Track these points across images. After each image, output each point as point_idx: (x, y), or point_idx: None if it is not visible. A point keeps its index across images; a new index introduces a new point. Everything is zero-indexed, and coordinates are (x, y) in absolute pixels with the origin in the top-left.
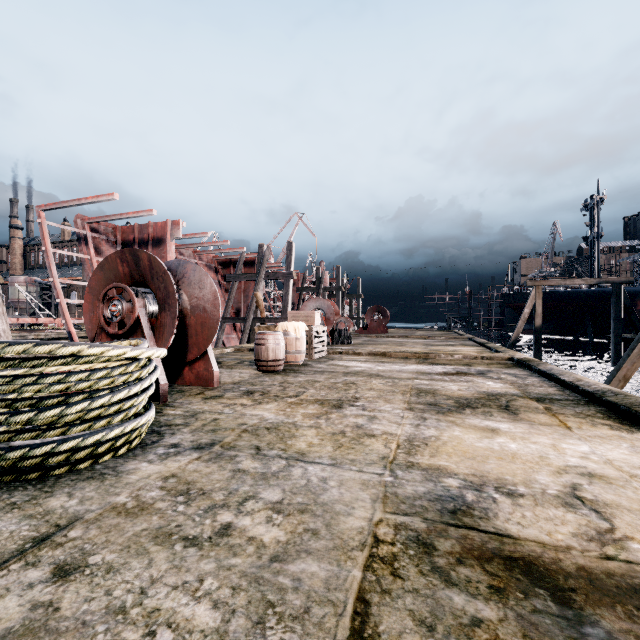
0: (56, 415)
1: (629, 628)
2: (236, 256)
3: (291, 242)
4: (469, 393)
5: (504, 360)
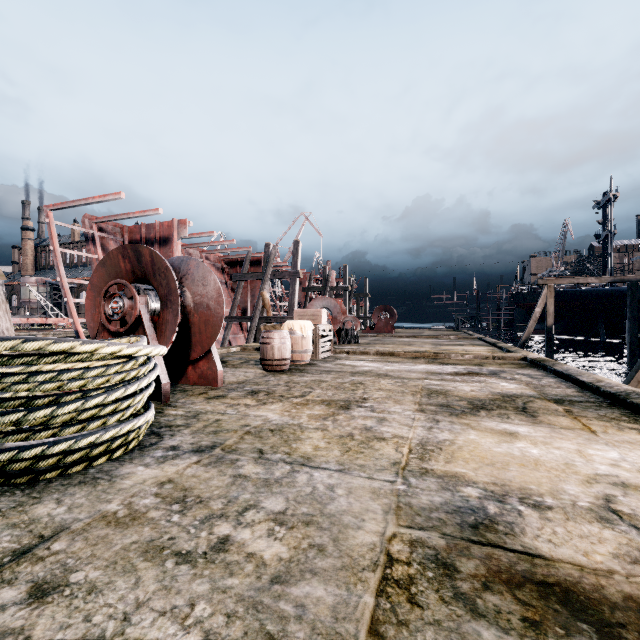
0: (47, 415)
1: None
2: (242, 255)
3: (297, 241)
4: (483, 394)
5: (517, 360)
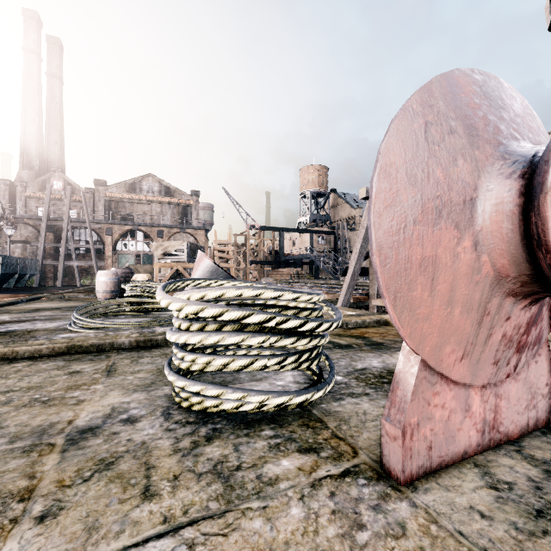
0: None
1: None
2: None
3: None
4: None
5: None
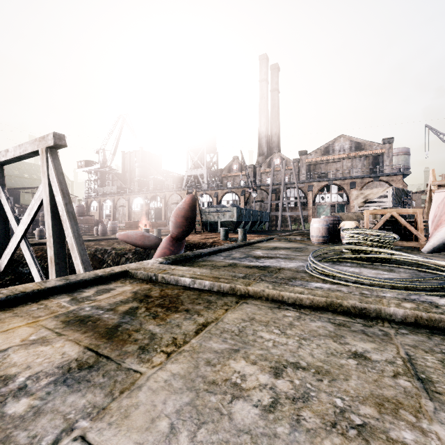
0: None
1: (111, 320)
2: None
3: None
4: None
5: None
